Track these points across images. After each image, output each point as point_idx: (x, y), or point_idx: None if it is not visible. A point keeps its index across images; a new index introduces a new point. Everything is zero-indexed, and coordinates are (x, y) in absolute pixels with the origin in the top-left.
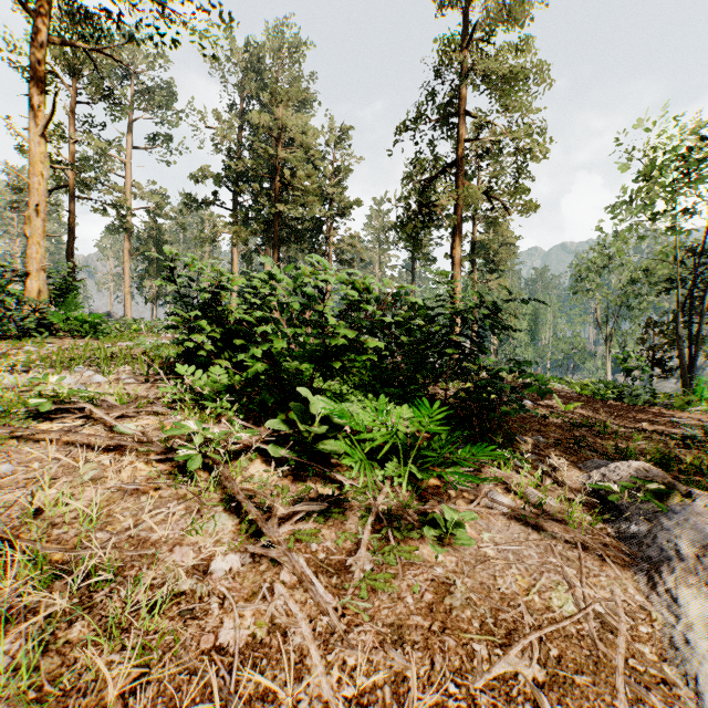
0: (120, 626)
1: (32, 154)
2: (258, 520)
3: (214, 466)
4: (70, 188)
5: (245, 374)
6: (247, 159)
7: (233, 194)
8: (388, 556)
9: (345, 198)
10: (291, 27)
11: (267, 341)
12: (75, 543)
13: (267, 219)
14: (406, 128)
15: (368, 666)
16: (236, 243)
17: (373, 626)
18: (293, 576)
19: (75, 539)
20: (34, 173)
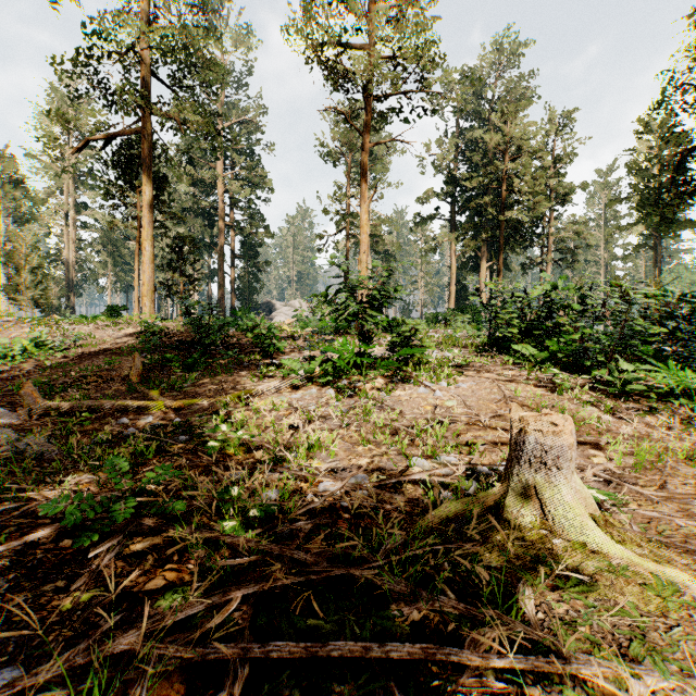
0: (578, 423)
1: (361, 221)
2: (613, 407)
3: (566, 391)
4: (346, 230)
5: (550, 351)
6: (467, 173)
7: (452, 205)
8: (693, 426)
9: (568, 185)
10: (509, 37)
11: (578, 330)
12: (541, 403)
13: (491, 225)
14: (657, 106)
15: (693, 446)
16: (465, 252)
17: (691, 440)
18: (642, 425)
19: (534, 404)
20: (362, 232)
